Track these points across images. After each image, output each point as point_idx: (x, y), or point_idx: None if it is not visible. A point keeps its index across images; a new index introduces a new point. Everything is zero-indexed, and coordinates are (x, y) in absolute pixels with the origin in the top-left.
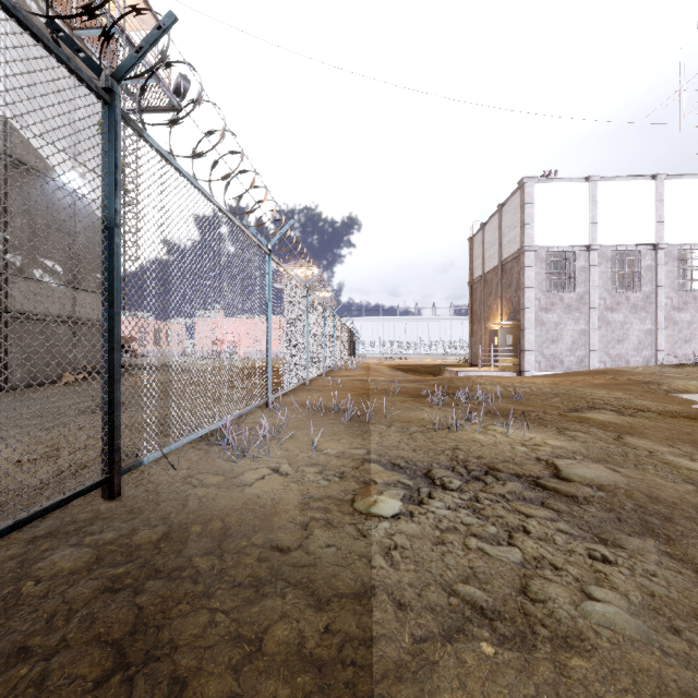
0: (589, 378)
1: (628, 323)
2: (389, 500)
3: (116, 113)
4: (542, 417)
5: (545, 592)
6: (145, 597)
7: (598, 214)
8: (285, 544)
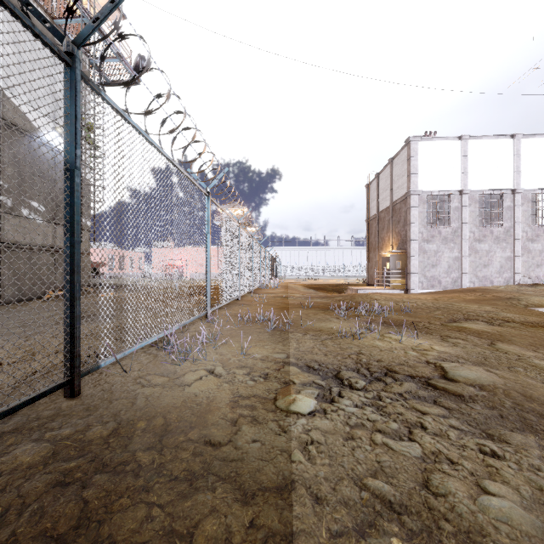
0: (462, 295)
1: (492, 251)
2: (306, 398)
3: (76, 74)
4: (428, 326)
5: (446, 487)
6: (91, 490)
7: (468, 165)
8: (216, 440)
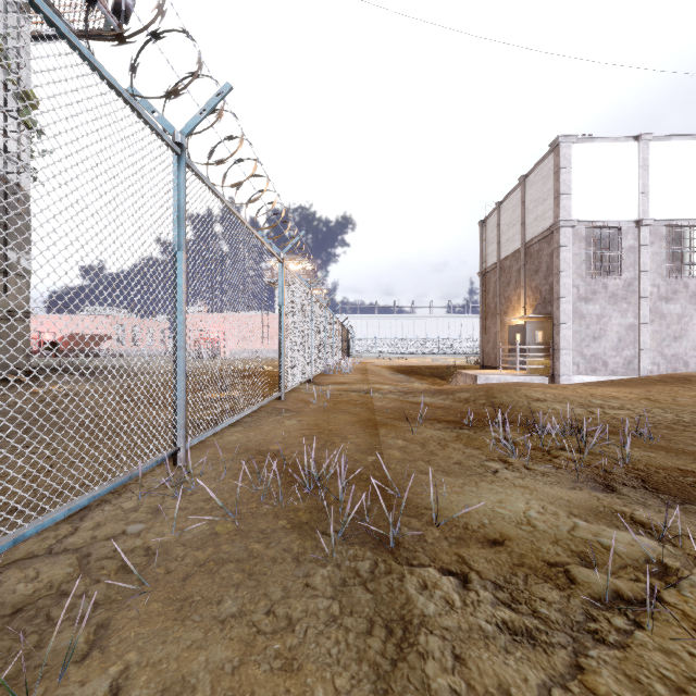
0: (680, 389)
1: (687, 316)
2: None
3: None
4: None
5: None
6: None
7: (650, 181)
8: None
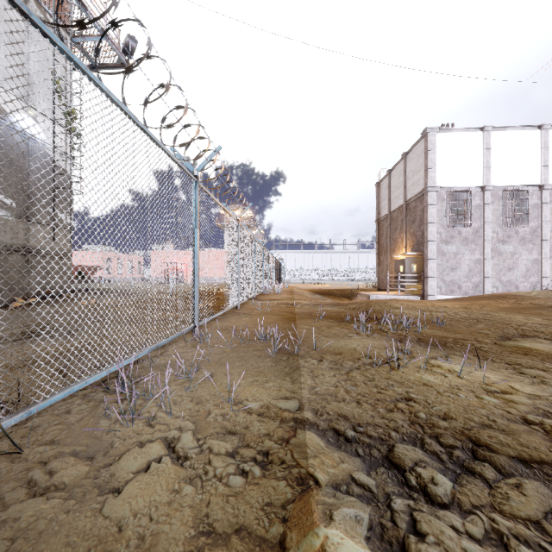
0: (493, 302)
1: (517, 253)
2: (348, 547)
3: None
4: (479, 347)
5: None
6: None
7: (491, 159)
8: None
